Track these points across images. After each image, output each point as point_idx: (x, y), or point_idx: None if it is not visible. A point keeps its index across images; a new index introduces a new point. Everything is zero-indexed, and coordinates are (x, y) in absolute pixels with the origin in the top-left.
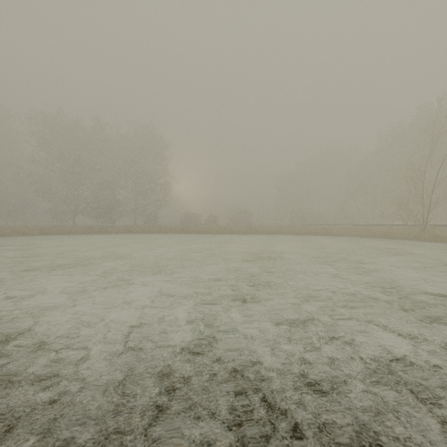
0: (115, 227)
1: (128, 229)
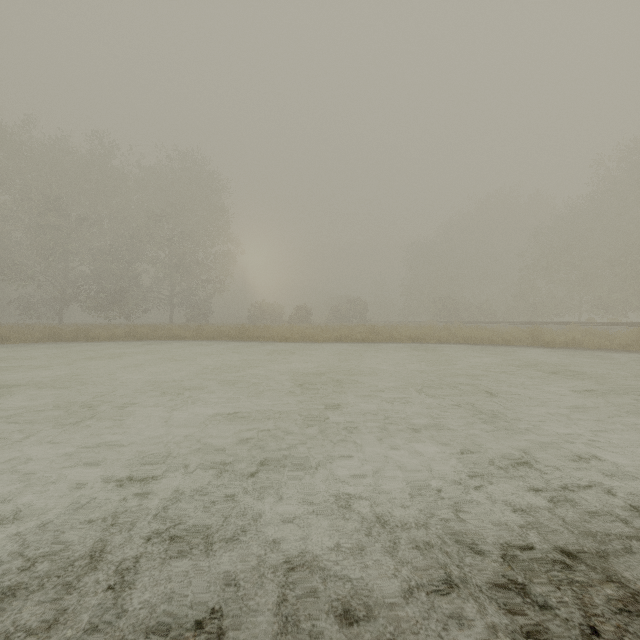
0: (116, 327)
1: (135, 332)
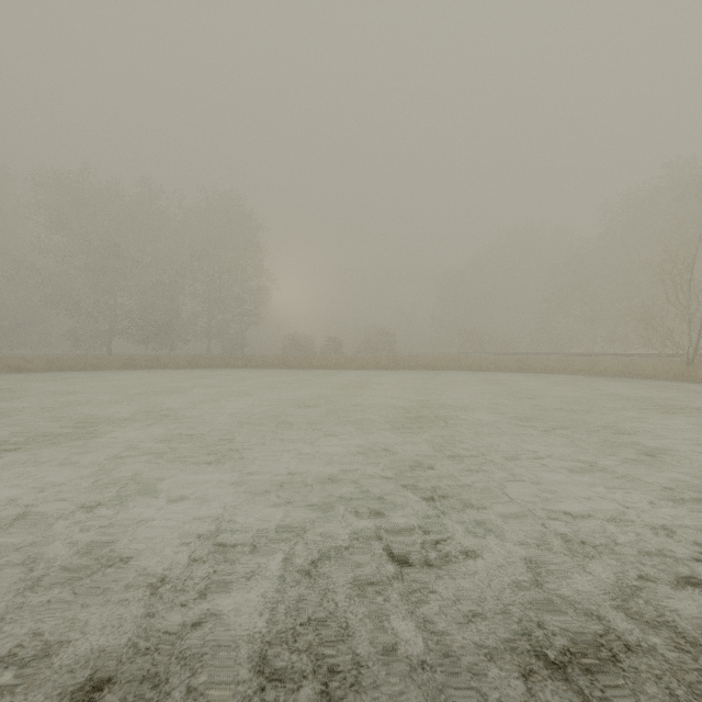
0: (174, 358)
1: (195, 361)
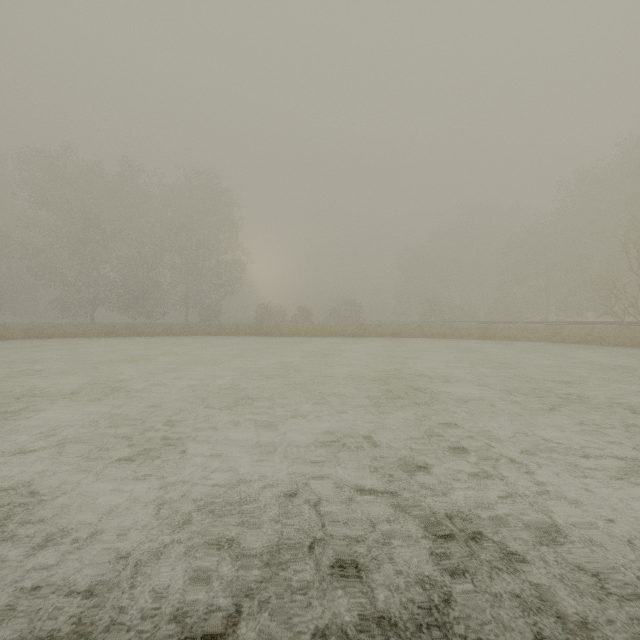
0: (151, 326)
1: (170, 329)
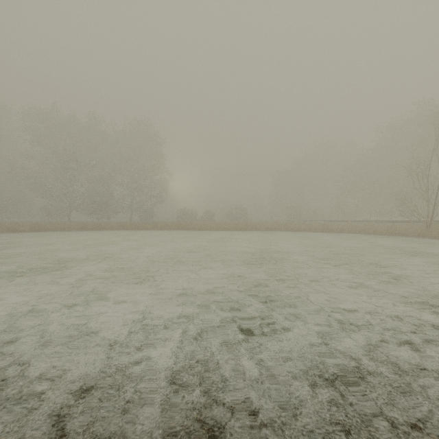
0: (110, 223)
1: (123, 225)
